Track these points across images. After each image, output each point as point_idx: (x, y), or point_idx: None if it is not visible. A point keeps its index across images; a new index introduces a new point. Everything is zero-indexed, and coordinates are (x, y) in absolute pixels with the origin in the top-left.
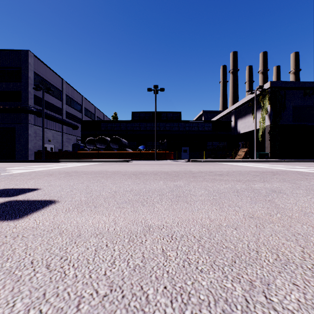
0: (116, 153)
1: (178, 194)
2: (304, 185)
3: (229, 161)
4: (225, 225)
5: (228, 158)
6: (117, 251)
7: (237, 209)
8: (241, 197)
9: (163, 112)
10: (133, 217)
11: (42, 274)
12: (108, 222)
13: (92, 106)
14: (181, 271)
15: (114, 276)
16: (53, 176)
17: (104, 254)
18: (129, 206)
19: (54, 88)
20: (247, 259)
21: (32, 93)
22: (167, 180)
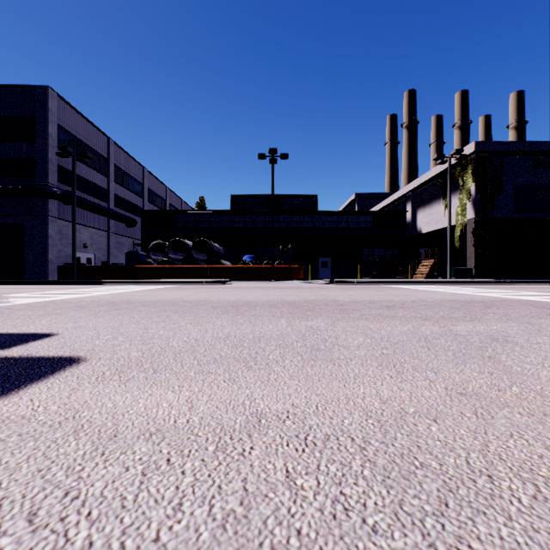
0: (202, 269)
1: (316, 344)
2: (548, 327)
3: (403, 282)
4: (413, 412)
5: (401, 277)
6: (190, 475)
7: (431, 375)
8: (435, 352)
9: (286, 196)
10: (227, 393)
11: (15, 539)
12: (176, 406)
13: (161, 185)
14: (330, 529)
15: (177, 546)
16: (86, 309)
17: (160, 484)
18: (221, 370)
19: (93, 154)
20: (472, 496)
21: (54, 162)
22: (294, 317)
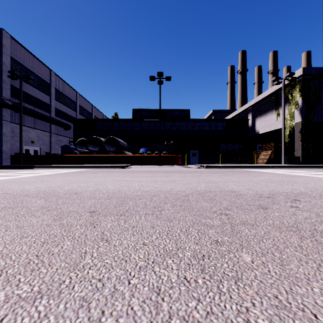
0: (111, 157)
1: None
2: None
3: (256, 166)
4: None
5: (246, 163)
6: None
7: None
8: None
9: (169, 110)
10: None
11: None
12: None
13: (89, 104)
14: None
15: None
16: None
17: None
18: None
19: (39, 80)
20: None
21: (7, 83)
22: None
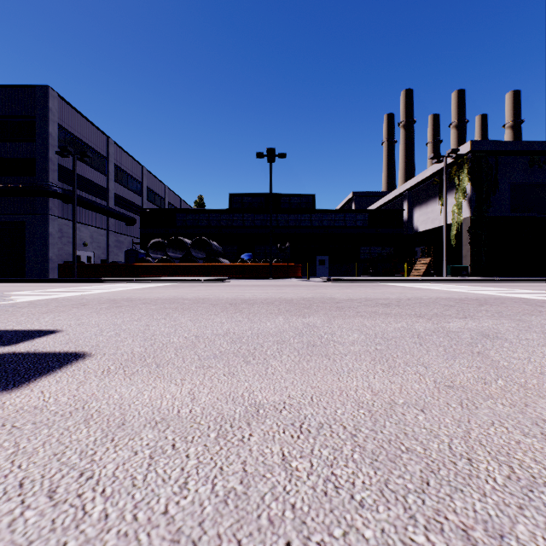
0: (201, 267)
1: (312, 340)
2: (538, 324)
3: (399, 280)
4: (402, 403)
5: (398, 275)
6: (194, 459)
7: (421, 370)
8: (427, 348)
9: (284, 195)
10: (227, 385)
11: (38, 512)
12: (179, 397)
13: (160, 184)
14: (321, 504)
15: (184, 518)
16: (88, 307)
17: (167, 466)
18: (220, 365)
19: (93, 153)
20: (452, 476)
21: (54, 161)
22: (291, 314)
